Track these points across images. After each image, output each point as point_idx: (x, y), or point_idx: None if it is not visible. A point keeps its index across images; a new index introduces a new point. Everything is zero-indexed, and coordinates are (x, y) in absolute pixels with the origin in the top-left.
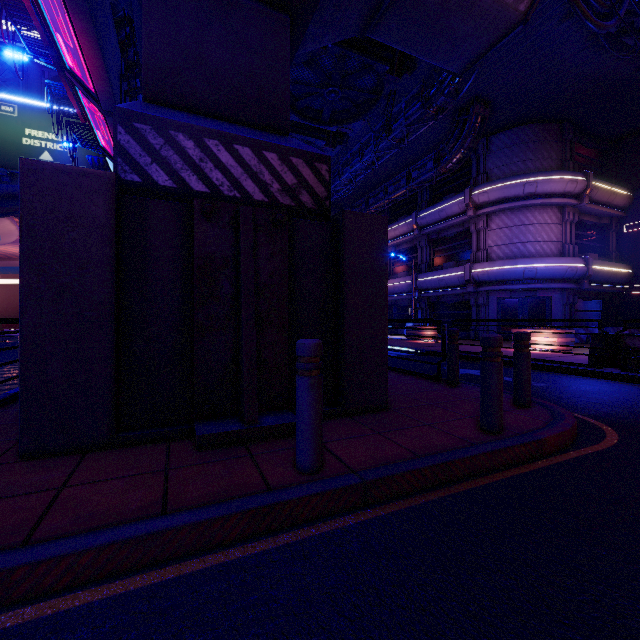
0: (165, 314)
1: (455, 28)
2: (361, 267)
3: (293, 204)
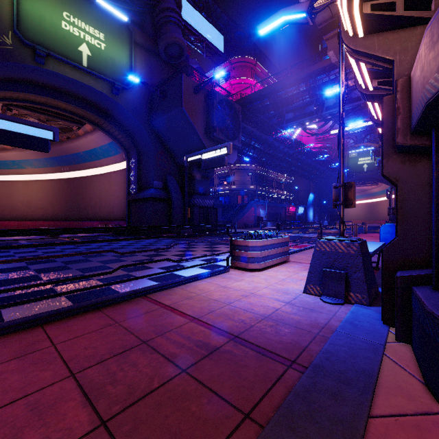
0: None
1: None
2: None
3: None
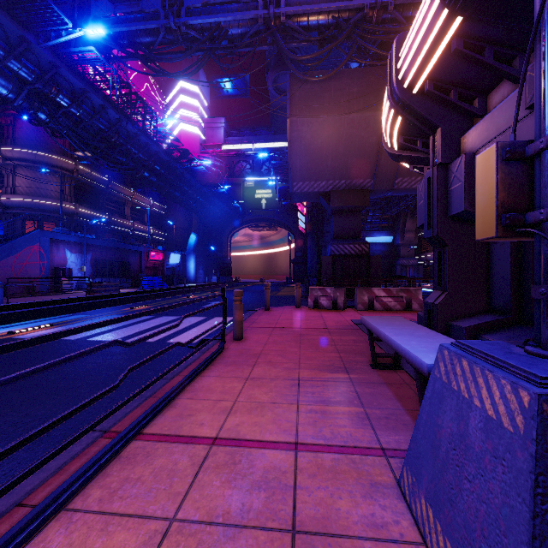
0: (338, 276)
1: (414, 191)
2: (374, 266)
3: (361, 254)
